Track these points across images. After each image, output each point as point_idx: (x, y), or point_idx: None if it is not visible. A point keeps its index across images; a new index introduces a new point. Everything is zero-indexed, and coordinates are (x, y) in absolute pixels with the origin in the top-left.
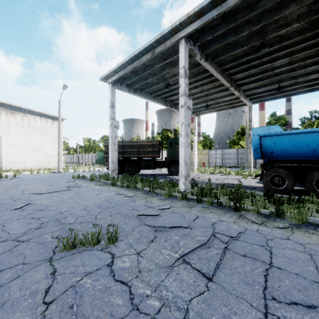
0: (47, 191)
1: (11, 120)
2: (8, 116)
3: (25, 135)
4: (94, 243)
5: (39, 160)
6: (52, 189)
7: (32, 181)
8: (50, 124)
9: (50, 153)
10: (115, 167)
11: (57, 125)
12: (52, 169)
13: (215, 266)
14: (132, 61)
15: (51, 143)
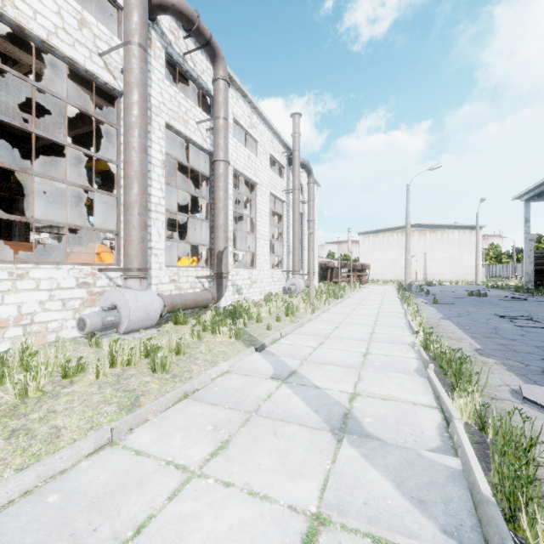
0: (464, 290)
1: (433, 237)
2: (431, 234)
3: (444, 249)
4: (478, 296)
5: (456, 273)
6: (467, 290)
7: (453, 287)
8: (468, 235)
9: (468, 265)
10: (530, 279)
11: (475, 234)
12: (470, 282)
13: (509, 300)
14: (537, 187)
15: (469, 254)
